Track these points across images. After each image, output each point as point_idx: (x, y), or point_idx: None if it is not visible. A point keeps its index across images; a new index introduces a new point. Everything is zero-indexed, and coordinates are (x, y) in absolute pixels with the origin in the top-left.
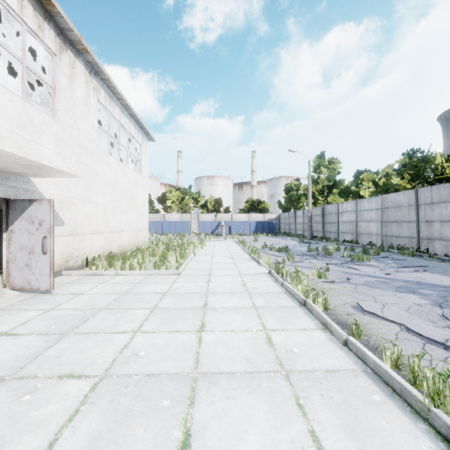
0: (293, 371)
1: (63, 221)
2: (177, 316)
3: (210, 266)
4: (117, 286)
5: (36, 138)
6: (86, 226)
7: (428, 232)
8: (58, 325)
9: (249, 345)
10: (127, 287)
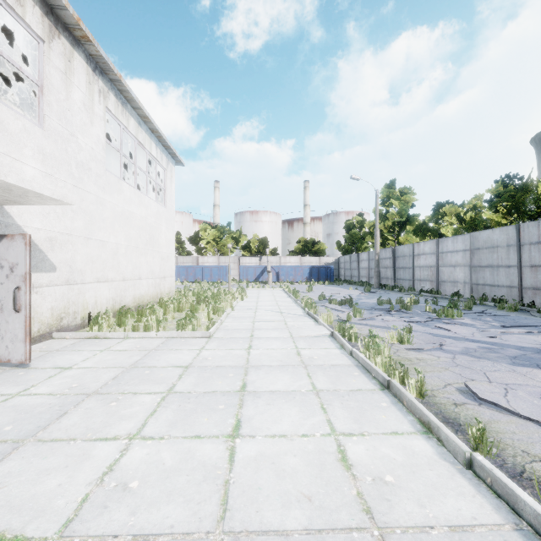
0: (392, 529)
1: (54, 266)
2: (200, 406)
3: (252, 325)
4: (123, 355)
5: (13, 151)
6: (89, 272)
7: (534, 280)
8: (17, 425)
9: (312, 466)
10: (136, 356)
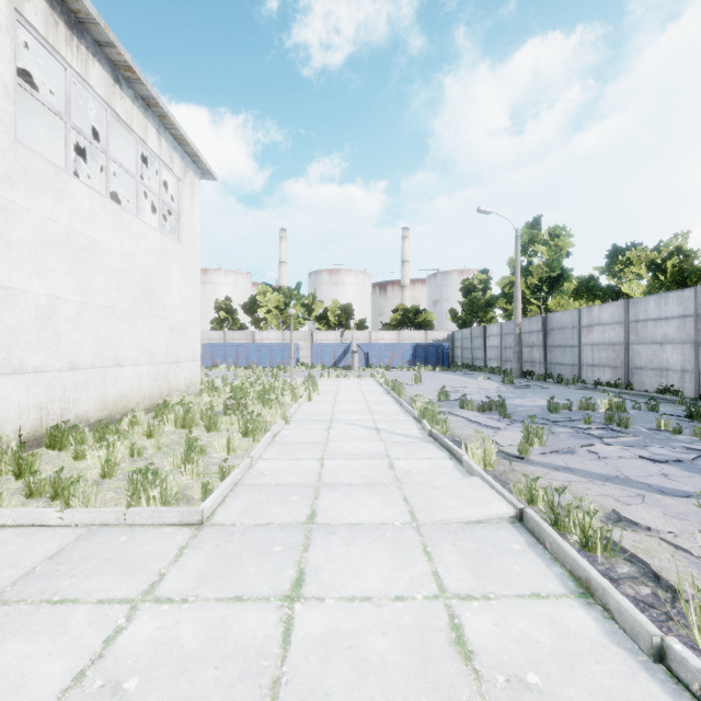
0: None
1: None
2: None
3: (318, 472)
4: None
5: None
6: None
7: None
8: None
9: None
10: None
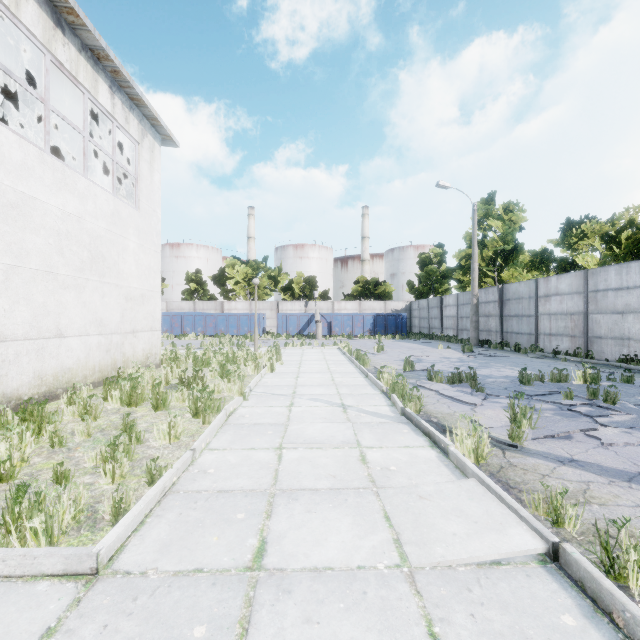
0: None
1: None
2: None
3: (274, 470)
4: None
5: None
6: None
7: None
8: None
9: None
10: None
